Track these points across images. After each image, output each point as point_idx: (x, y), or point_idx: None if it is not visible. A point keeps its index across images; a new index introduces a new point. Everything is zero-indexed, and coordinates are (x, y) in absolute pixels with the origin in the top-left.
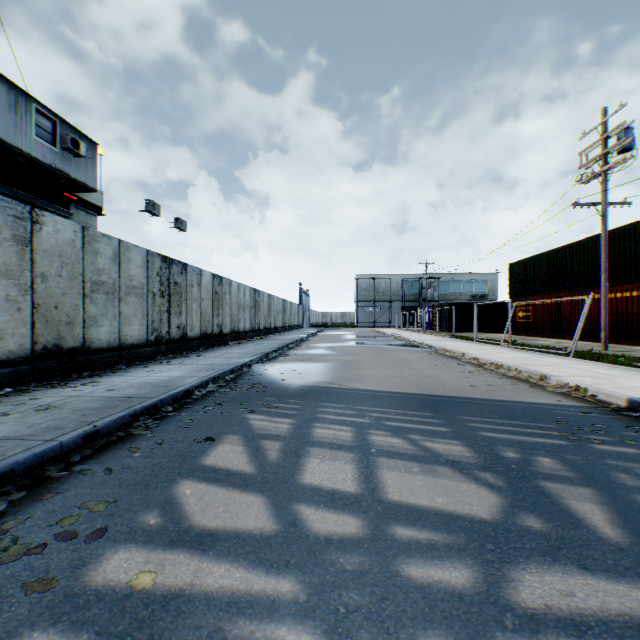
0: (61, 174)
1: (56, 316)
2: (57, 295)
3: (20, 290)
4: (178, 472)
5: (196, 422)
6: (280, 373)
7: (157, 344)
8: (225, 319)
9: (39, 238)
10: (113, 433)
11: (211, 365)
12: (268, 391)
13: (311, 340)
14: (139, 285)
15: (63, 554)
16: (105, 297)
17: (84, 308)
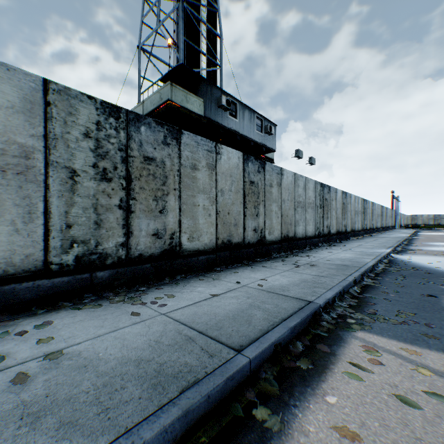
0: (263, 146)
1: (286, 220)
2: (287, 210)
3: (277, 208)
4: (436, 309)
5: (404, 285)
6: (426, 262)
7: (318, 237)
8: (347, 221)
9: (282, 182)
10: (359, 282)
11: (364, 252)
12: (435, 274)
13: (418, 239)
14: (311, 202)
15: (422, 328)
16: (300, 210)
17: (294, 216)
